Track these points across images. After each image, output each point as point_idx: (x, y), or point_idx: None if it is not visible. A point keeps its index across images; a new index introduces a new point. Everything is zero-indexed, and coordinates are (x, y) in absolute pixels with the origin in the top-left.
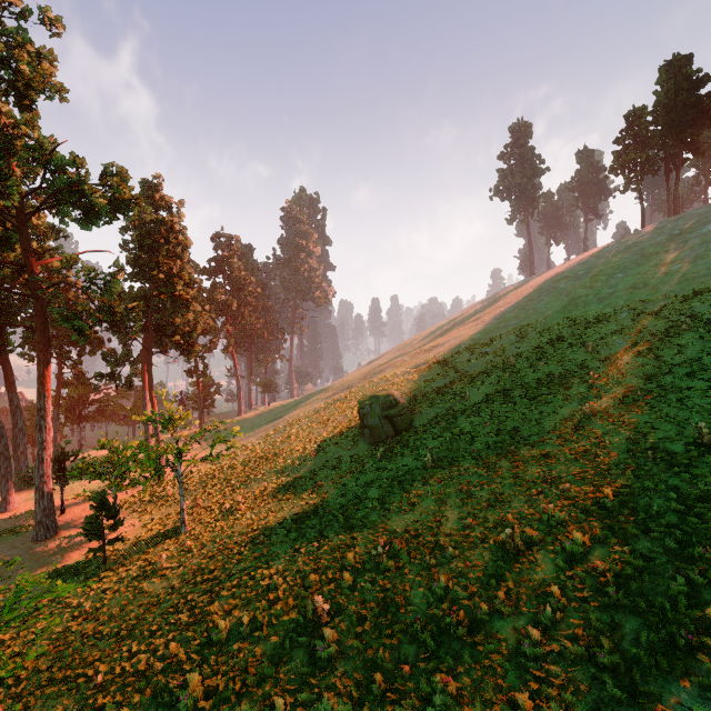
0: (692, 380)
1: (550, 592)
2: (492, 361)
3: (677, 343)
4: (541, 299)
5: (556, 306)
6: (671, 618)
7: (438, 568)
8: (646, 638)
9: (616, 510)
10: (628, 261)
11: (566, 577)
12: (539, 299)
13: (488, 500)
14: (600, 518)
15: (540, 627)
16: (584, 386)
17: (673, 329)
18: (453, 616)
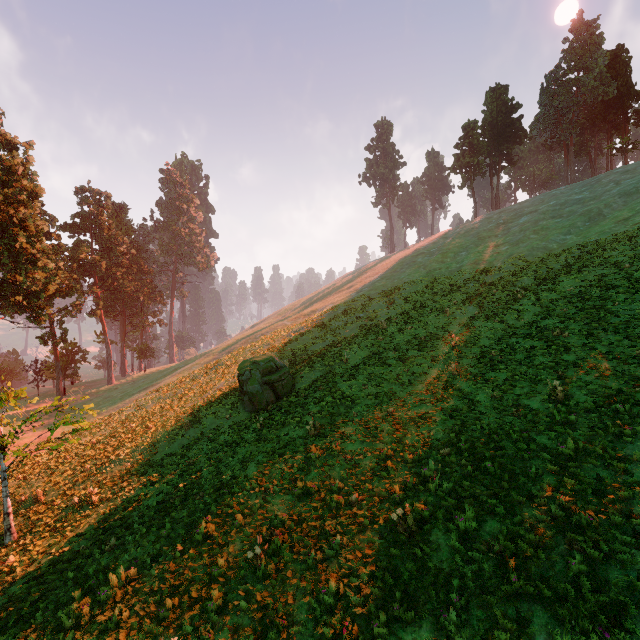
0: (534, 341)
1: (450, 584)
2: (366, 325)
3: (516, 309)
4: (404, 271)
5: (416, 276)
6: (585, 613)
7: (325, 564)
8: (560, 639)
9: (496, 474)
10: (469, 242)
11: (463, 562)
12: (402, 271)
13: (372, 469)
14: (484, 484)
15: (445, 635)
16: (448, 347)
17: (510, 297)
18: (346, 635)
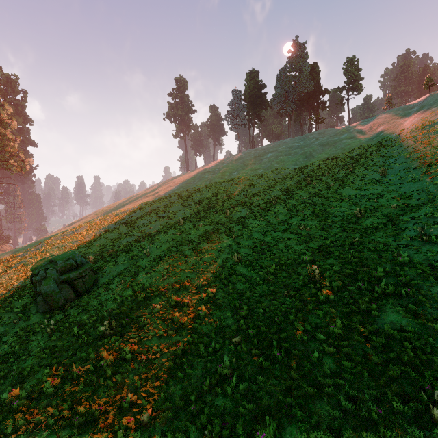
0: (289, 234)
1: None
2: (167, 223)
3: (273, 211)
4: (196, 183)
5: (205, 187)
6: None
7: None
8: None
9: (284, 361)
10: (238, 166)
11: None
12: (194, 183)
13: (168, 369)
14: (276, 376)
15: None
16: (230, 239)
17: (268, 203)
18: None
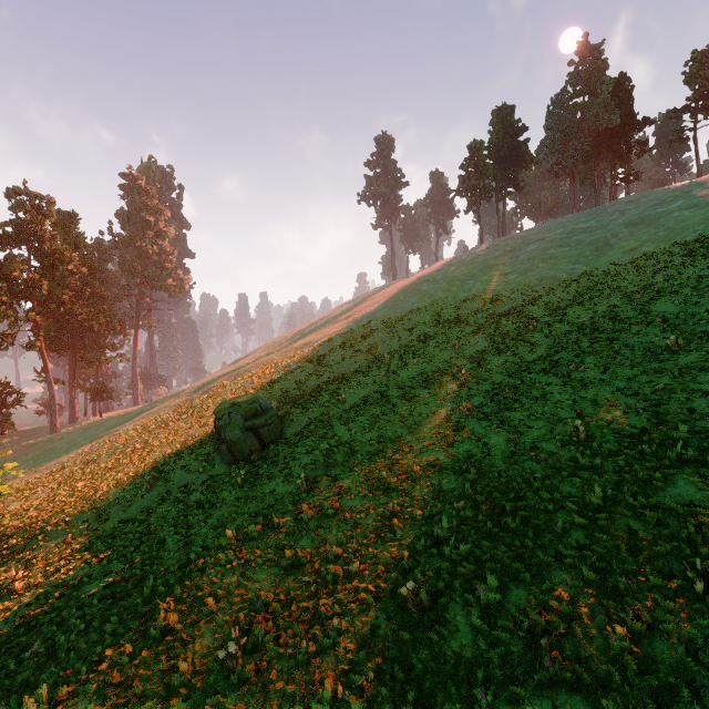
0: (549, 376)
1: (473, 675)
2: (366, 359)
3: (528, 342)
4: (407, 299)
5: (421, 306)
6: (636, 705)
7: (319, 658)
8: None
9: (519, 530)
10: (476, 270)
11: (487, 644)
12: (405, 299)
13: (376, 529)
14: (506, 543)
15: None
16: (458, 384)
17: (522, 329)
18: None
